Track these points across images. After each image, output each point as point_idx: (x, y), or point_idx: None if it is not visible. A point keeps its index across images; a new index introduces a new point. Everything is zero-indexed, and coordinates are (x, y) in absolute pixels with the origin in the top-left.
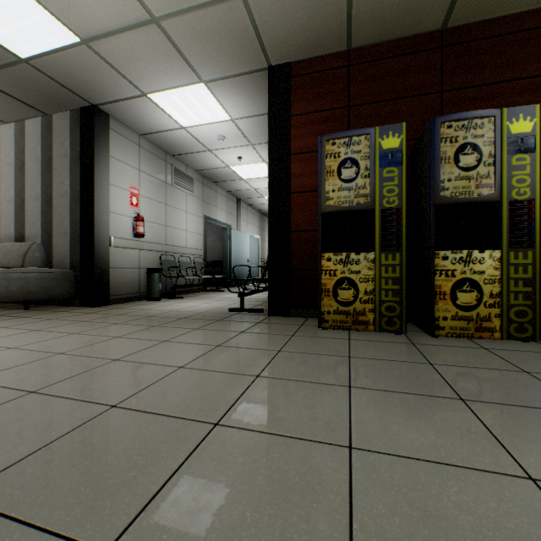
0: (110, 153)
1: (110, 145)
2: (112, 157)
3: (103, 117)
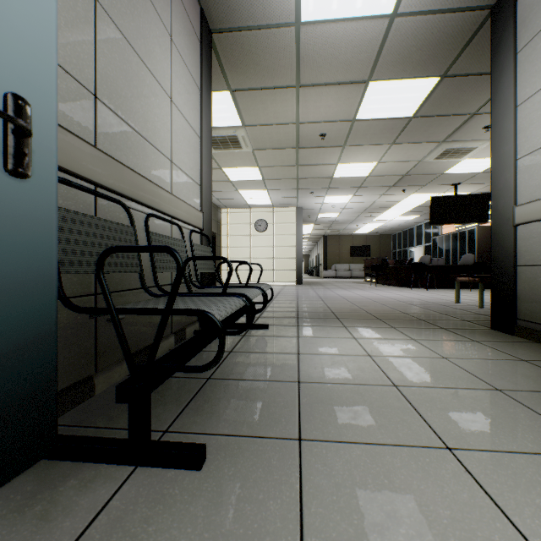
0: (520, 45)
1: (520, 31)
2: (525, 46)
3: (503, 5)
